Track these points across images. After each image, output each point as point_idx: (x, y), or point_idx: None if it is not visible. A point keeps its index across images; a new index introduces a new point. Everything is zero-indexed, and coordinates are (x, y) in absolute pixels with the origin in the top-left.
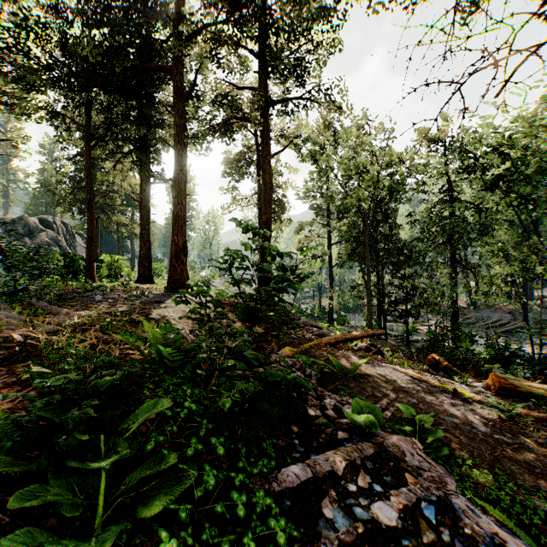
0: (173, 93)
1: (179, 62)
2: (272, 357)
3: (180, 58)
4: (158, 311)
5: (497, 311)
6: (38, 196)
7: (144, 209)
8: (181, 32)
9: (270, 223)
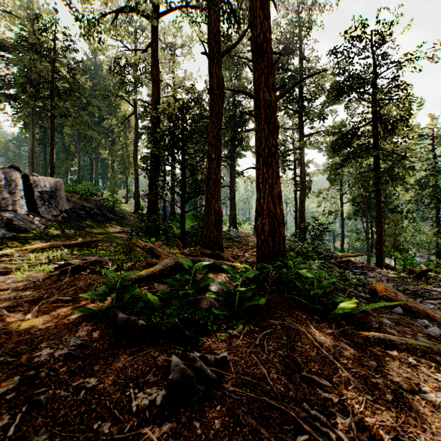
0: None
1: None
2: (318, 251)
3: None
4: None
5: None
6: None
7: (232, 191)
8: None
9: (304, 199)
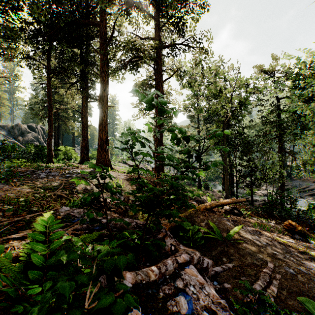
0: (99, 40)
1: (103, 20)
2: (166, 244)
3: (104, 17)
4: (81, 185)
5: (304, 181)
6: (28, 112)
7: (84, 118)
8: (104, 0)
9: (162, 125)
